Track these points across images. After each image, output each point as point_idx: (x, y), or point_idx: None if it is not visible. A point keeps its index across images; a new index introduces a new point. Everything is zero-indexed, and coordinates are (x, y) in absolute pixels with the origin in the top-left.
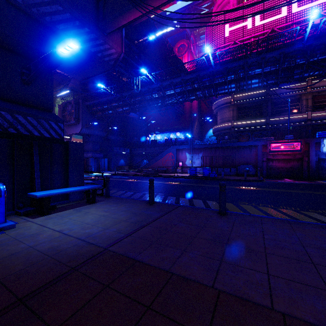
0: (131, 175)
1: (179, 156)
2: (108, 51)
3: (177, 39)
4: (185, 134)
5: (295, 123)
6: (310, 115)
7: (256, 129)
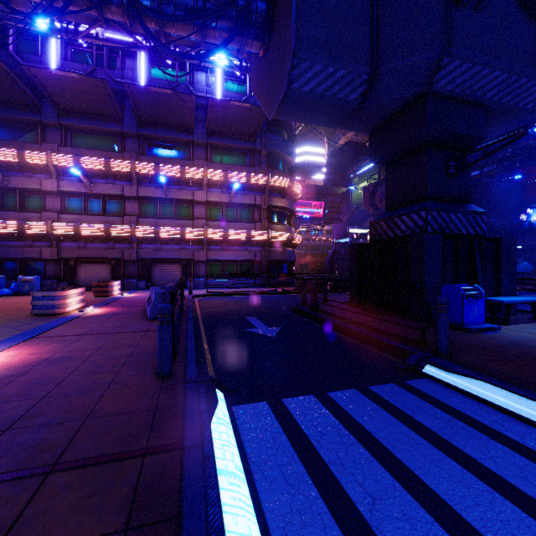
0: None
1: None
2: None
3: None
4: None
5: None
6: None
7: None
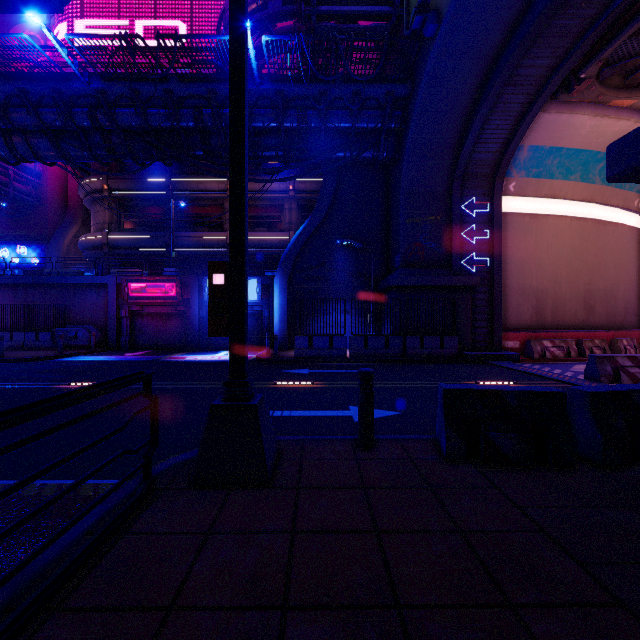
0: None
1: None
2: None
3: (24, 20)
4: (41, 253)
5: (213, 249)
6: None
7: (155, 254)
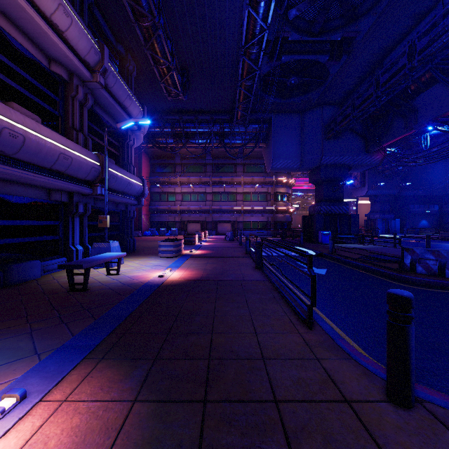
0: (424, 238)
1: None
2: (374, 159)
3: None
4: None
5: None
6: None
7: None
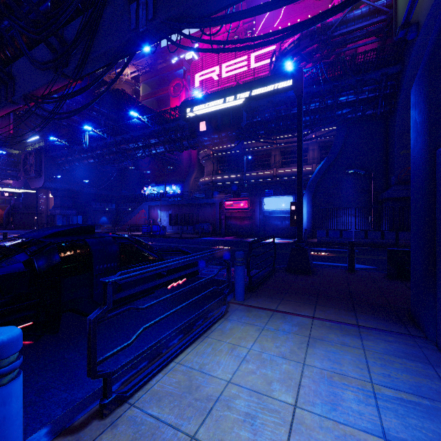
0: None
1: (152, 213)
2: None
3: (174, 76)
4: (181, 187)
5: (265, 179)
6: (275, 172)
7: (234, 185)
